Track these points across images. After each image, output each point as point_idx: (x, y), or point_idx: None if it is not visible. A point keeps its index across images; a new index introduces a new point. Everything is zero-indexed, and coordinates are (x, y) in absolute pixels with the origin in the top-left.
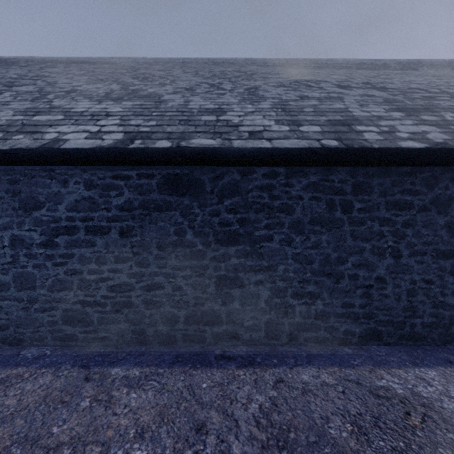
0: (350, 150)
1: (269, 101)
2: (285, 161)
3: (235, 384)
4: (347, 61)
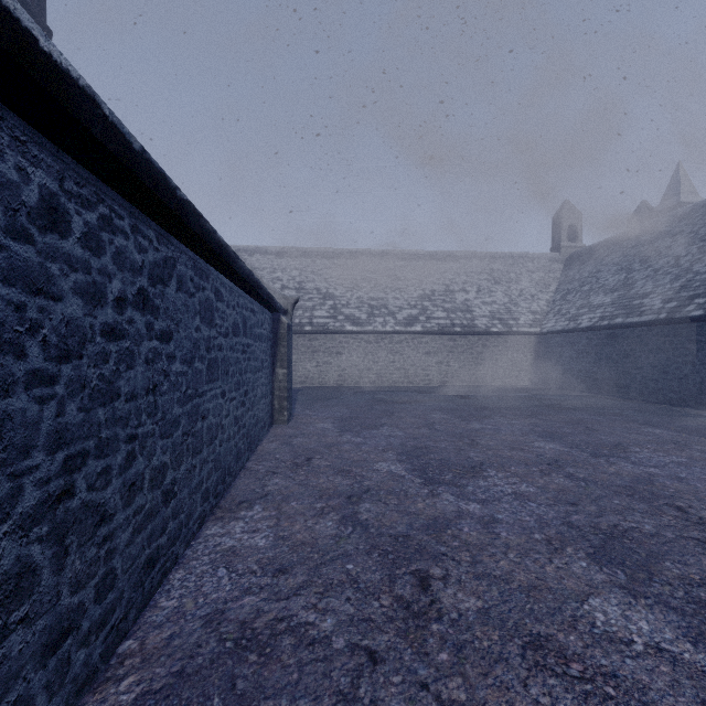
0: (663, 320)
1: (685, 278)
2: (641, 326)
3: (608, 398)
4: None
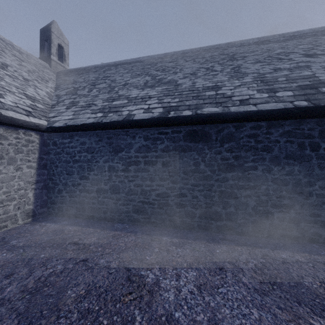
0: (317, 107)
1: (250, 76)
2: (267, 118)
3: (236, 253)
4: (313, 30)
